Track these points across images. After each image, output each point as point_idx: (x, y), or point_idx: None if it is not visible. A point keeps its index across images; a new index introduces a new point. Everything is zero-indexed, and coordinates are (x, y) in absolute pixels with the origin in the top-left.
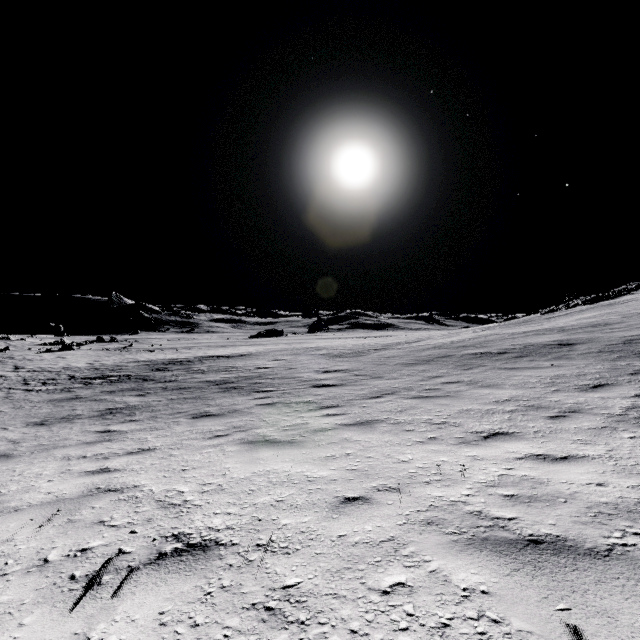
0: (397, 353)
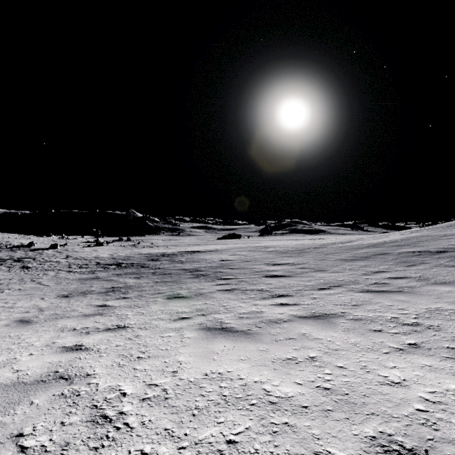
0: (334, 251)
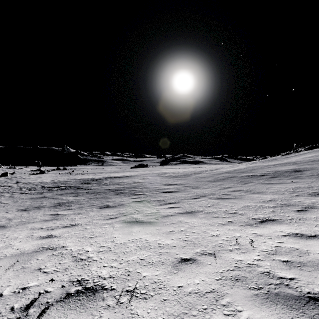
0: (206, 175)
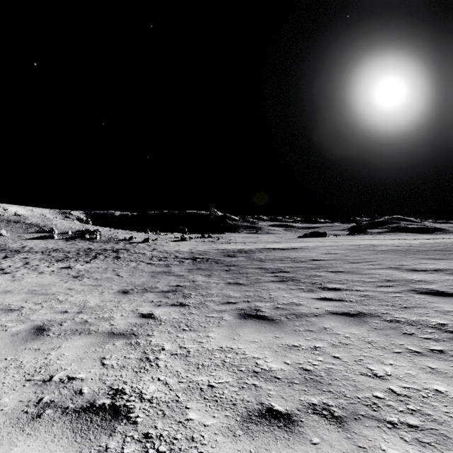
0: None
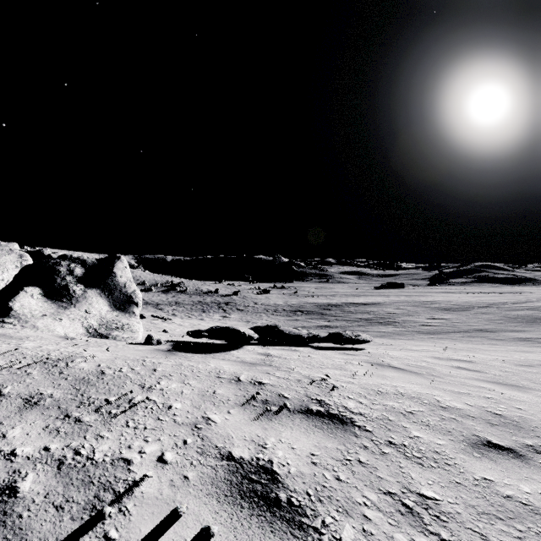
0: (493, 311)
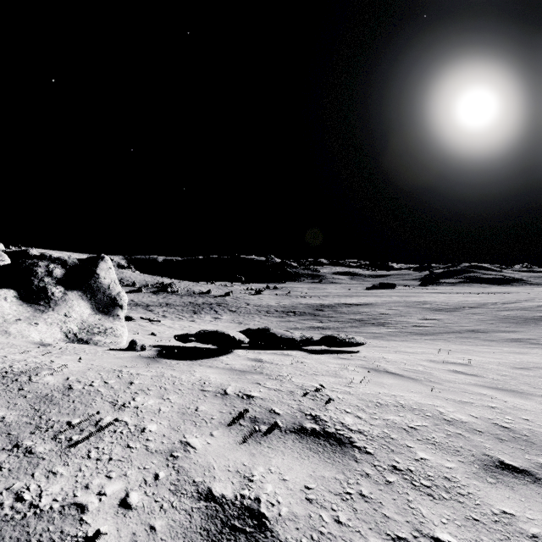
0: (484, 311)
